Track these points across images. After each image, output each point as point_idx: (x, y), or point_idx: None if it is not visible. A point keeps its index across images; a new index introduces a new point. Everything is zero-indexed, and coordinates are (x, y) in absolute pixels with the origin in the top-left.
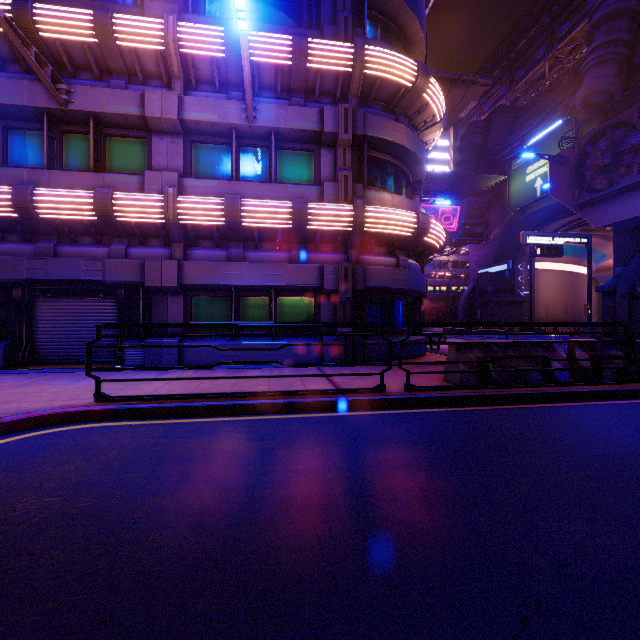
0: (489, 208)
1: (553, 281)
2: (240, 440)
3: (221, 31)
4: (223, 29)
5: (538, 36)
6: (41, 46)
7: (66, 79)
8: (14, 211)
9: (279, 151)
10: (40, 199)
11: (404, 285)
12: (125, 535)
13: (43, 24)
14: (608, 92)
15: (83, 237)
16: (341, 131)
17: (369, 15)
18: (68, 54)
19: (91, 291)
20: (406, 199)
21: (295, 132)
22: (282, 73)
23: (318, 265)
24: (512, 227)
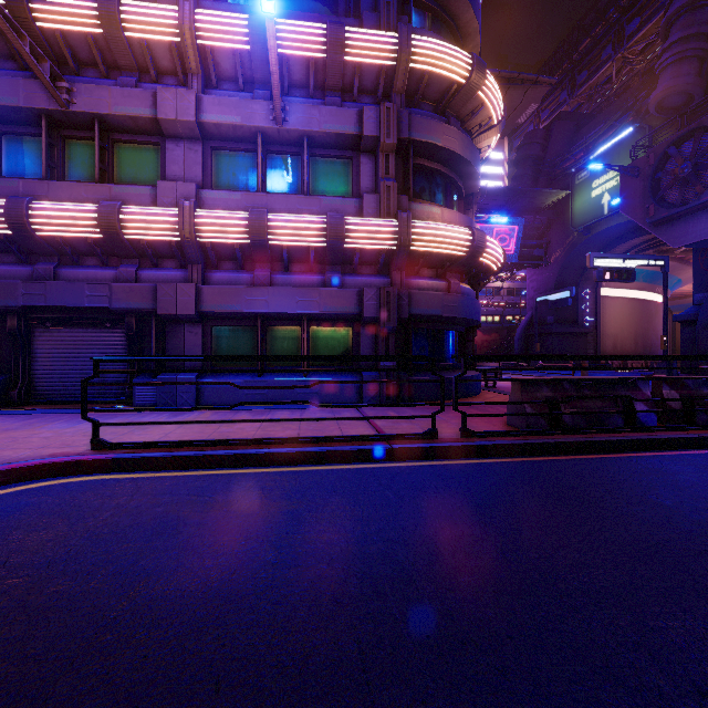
0: (549, 228)
1: (622, 310)
2: (262, 499)
3: (245, 19)
4: (247, 17)
5: (604, 34)
6: (39, 38)
7: (68, 77)
8: (7, 228)
9: (312, 159)
10: (37, 214)
11: (456, 313)
12: (100, 637)
13: (40, 12)
14: (687, 94)
15: (87, 258)
16: (383, 134)
17: (416, 2)
18: (70, 48)
19: (96, 320)
20: (458, 213)
21: (330, 136)
22: (315, 68)
23: (357, 290)
24: (575, 249)
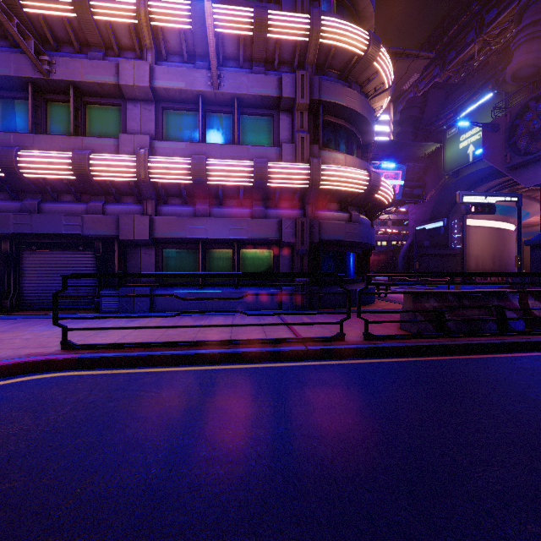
0: (426, 172)
1: (482, 236)
2: (199, 394)
3: (188, 4)
4: (190, 3)
5: (468, 22)
6: (26, 21)
7: (49, 52)
8: (1, 171)
9: (242, 116)
10: (24, 160)
11: (356, 238)
12: (43, 540)
13: (27, 0)
14: (536, 66)
15: (65, 195)
16: (298, 96)
17: None
18: (50, 29)
19: (72, 244)
20: (358, 159)
21: (256, 98)
22: (244, 44)
23: (277, 220)
24: (446, 189)
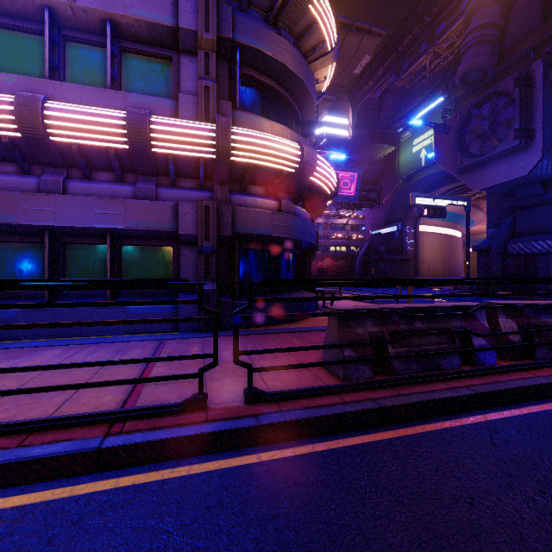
0: (381, 176)
1: (434, 242)
2: None
3: None
4: None
5: (421, 33)
6: None
7: None
8: None
9: (124, 54)
10: None
11: (287, 233)
12: None
13: None
14: (483, 70)
15: None
16: (201, 27)
17: None
18: None
19: None
20: (290, 130)
21: (141, 25)
22: None
23: (172, 203)
24: (401, 193)
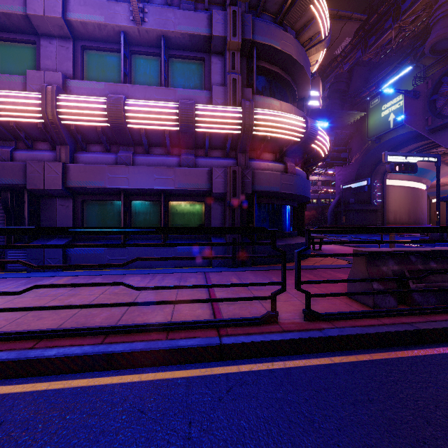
0: (351, 139)
1: (400, 194)
2: None
3: None
4: None
5: (386, 12)
6: None
7: None
8: None
9: (170, 59)
10: None
11: (292, 190)
12: None
13: None
14: None
15: None
16: (230, 34)
17: None
18: None
19: None
20: (294, 107)
21: (184, 37)
22: None
23: (207, 169)
24: (369, 152)
